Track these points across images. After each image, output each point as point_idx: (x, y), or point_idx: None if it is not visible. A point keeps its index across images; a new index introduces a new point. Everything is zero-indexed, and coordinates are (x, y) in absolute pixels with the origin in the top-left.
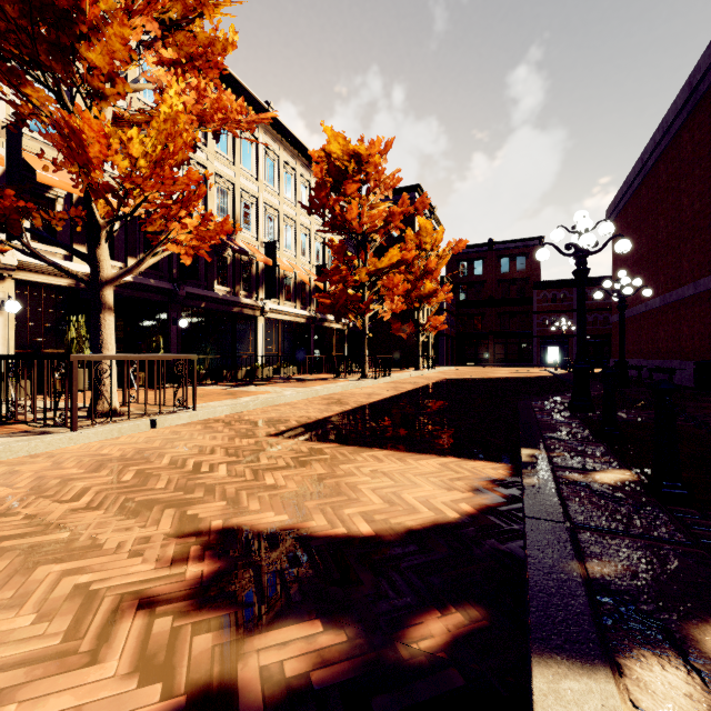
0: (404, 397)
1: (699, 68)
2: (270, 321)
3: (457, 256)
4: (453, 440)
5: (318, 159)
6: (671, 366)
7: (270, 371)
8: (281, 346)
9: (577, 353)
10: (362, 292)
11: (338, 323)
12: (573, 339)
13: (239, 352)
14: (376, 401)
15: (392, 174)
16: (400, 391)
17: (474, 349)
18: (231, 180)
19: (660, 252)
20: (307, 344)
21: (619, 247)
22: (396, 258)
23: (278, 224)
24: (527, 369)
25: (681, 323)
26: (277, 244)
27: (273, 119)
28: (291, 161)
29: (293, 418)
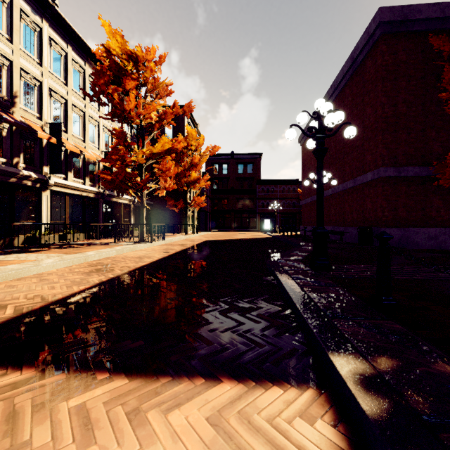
0: (172, 259)
1: (358, 47)
2: (57, 194)
3: (212, 160)
4: (223, 326)
5: (101, 58)
6: (339, 230)
7: (55, 237)
8: (69, 215)
9: (317, 220)
10: (140, 172)
11: (125, 199)
12: (278, 215)
13: (18, 220)
14: (144, 265)
15: (166, 86)
16: (170, 253)
17: (223, 220)
18: (7, 56)
19: (331, 162)
20: (96, 215)
21: (348, 132)
22: (167, 145)
23: (65, 111)
24: (254, 233)
25: (345, 204)
26: (64, 128)
27: (59, 16)
28: (80, 61)
29: (19, 301)
